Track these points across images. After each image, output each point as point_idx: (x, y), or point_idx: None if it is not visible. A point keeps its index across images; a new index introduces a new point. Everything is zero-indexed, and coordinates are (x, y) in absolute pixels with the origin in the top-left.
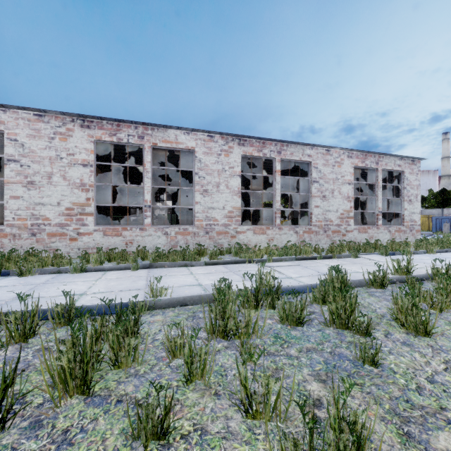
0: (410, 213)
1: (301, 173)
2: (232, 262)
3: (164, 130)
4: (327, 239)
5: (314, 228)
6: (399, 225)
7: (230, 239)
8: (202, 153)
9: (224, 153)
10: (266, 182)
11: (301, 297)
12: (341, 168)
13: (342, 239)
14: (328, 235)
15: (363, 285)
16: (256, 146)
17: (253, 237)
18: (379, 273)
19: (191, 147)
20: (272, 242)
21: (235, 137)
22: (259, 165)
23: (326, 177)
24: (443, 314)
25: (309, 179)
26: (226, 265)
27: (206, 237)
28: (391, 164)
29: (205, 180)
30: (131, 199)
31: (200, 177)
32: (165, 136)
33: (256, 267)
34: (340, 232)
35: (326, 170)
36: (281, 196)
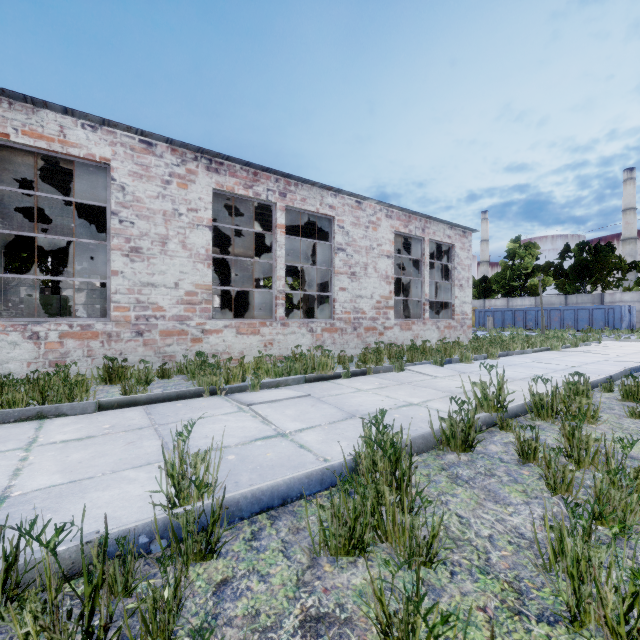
0: (461, 302)
1: (320, 238)
2: (172, 397)
3: (29, 109)
4: (358, 340)
5: (339, 324)
6: (449, 318)
7: (191, 346)
8: (128, 173)
9: (177, 182)
10: (269, 250)
11: (292, 517)
12: (377, 231)
13: (380, 341)
14: (359, 334)
15: (431, 445)
16: (241, 178)
17: (236, 339)
18: (461, 419)
19: (101, 158)
20: (270, 347)
21: (200, 154)
22: (253, 218)
23: (357, 243)
24: (633, 542)
25: (331, 244)
26: (155, 405)
27: (138, 341)
28: (440, 234)
29: (135, 227)
30: (13, 268)
31: (123, 221)
32: (33, 122)
33: (220, 406)
34: (376, 329)
35: (357, 233)
36: (294, 275)
